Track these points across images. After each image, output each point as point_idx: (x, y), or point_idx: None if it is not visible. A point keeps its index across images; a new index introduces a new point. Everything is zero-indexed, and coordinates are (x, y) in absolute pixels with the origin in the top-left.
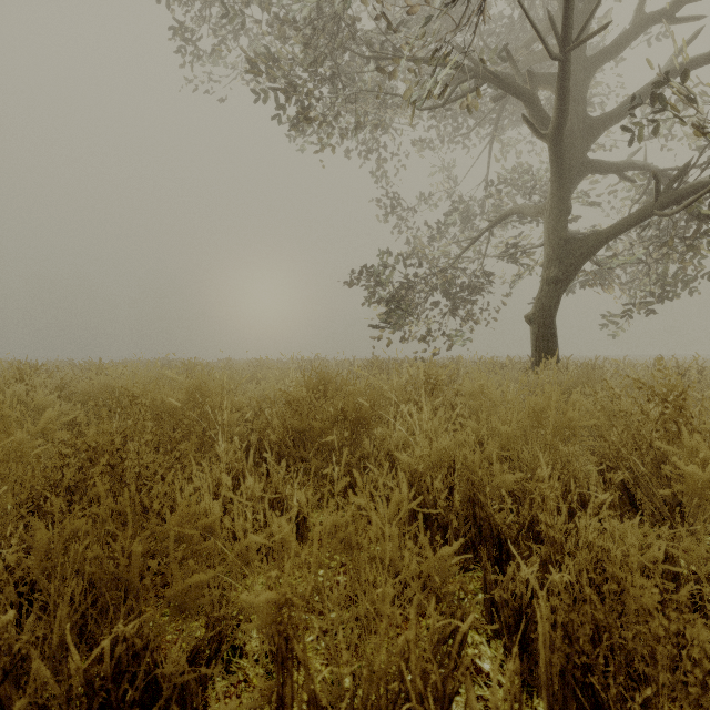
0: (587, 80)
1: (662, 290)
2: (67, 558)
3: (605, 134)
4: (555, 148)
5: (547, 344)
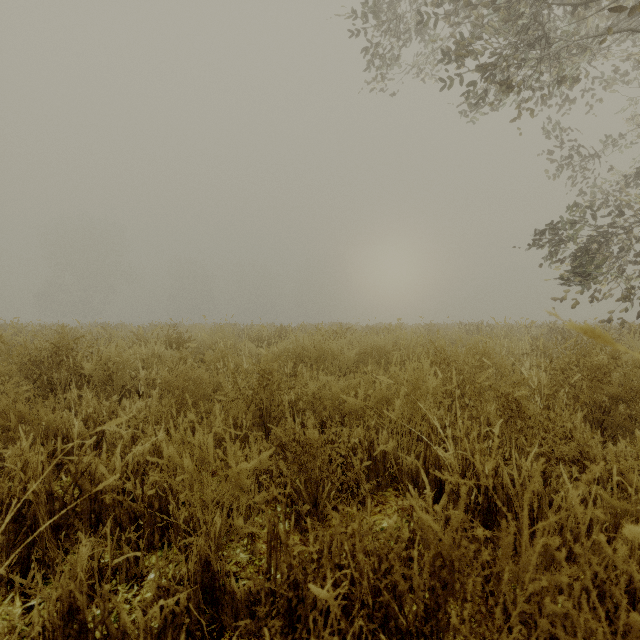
0: None
1: None
2: (547, 487)
3: None
4: None
5: None
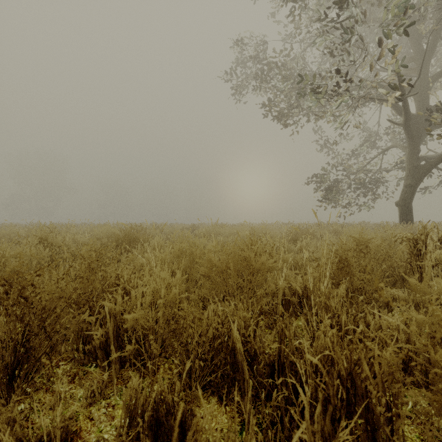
0: (429, 88)
1: None
2: None
3: None
4: (404, 129)
5: (406, 216)
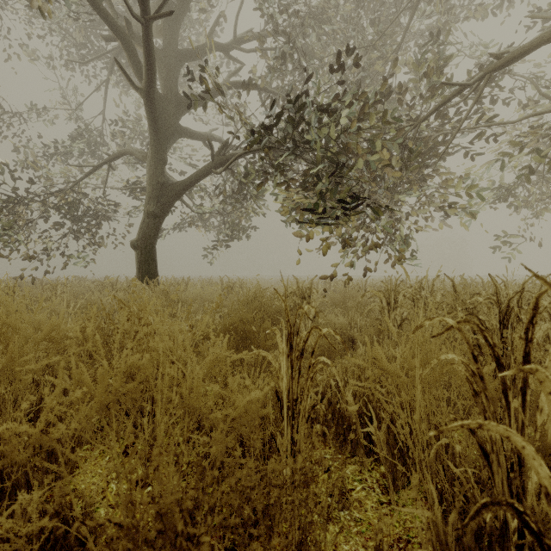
0: (178, 66)
1: (232, 233)
2: None
3: (202, 120)
4: (148, 103)
5: (148, 266)
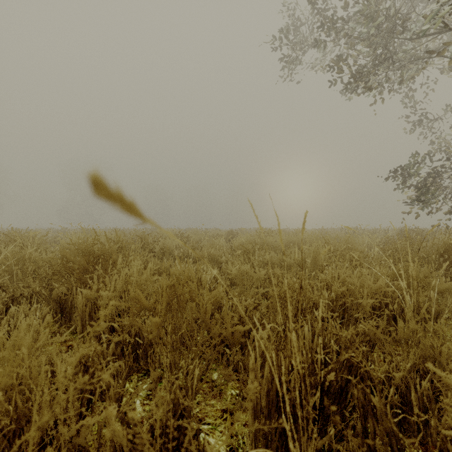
0: None
1: None
2: None
3: None
4: None
5: None
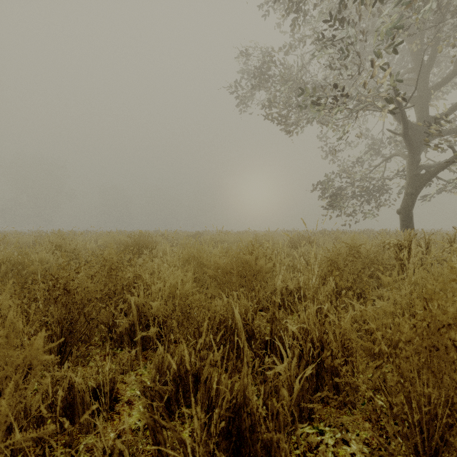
0: (428, 99)
1: None
2: None
3: None
4: (404, 139)
5: (407, 223)
